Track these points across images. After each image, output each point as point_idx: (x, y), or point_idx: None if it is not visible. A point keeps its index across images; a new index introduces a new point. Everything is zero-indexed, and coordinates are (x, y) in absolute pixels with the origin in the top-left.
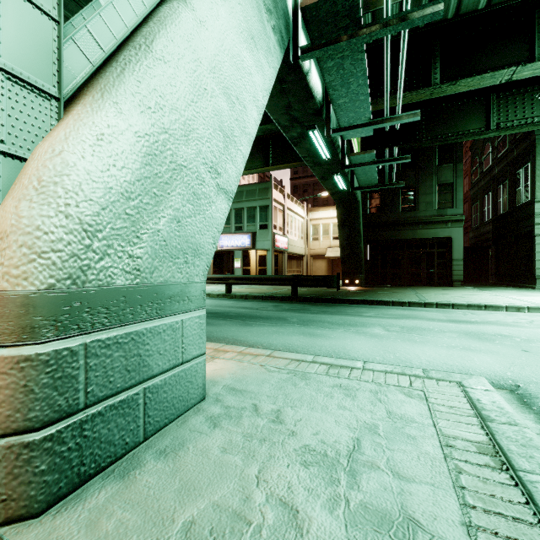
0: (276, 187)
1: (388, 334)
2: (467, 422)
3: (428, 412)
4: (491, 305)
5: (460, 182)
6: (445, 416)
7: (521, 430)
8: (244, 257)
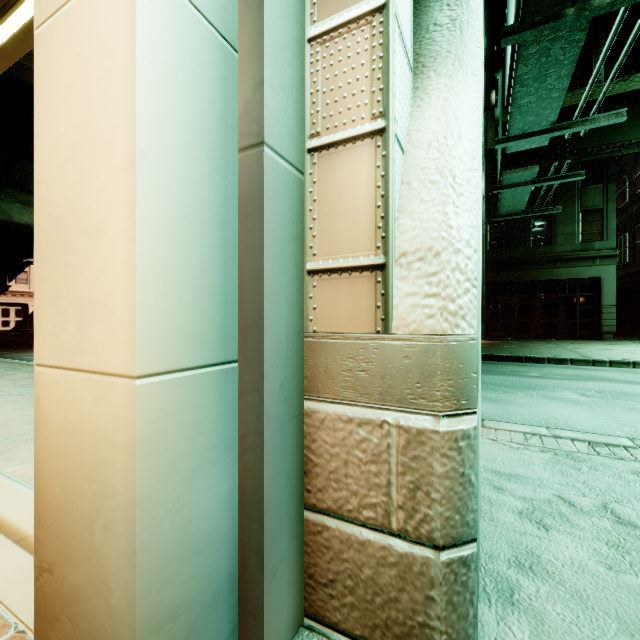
0: None
1: (592, 400)
2: None
3: None
4: None
5: (612, 208)
6: None
7: None
8: None
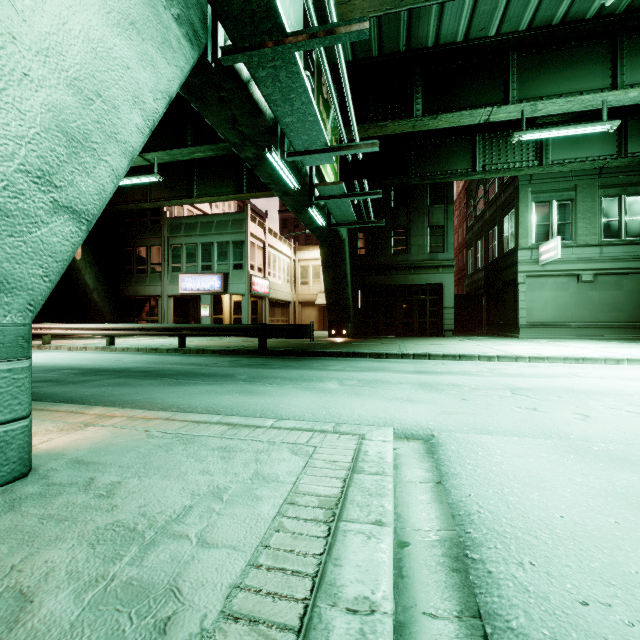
0: (254, 219)
1: (339, 388)
2: (334, 476)
3: (301, 469)
4: (465, 355)
5: (451, 225)
6: (316, 471)
7: (381, 479)
8: (215, 304)
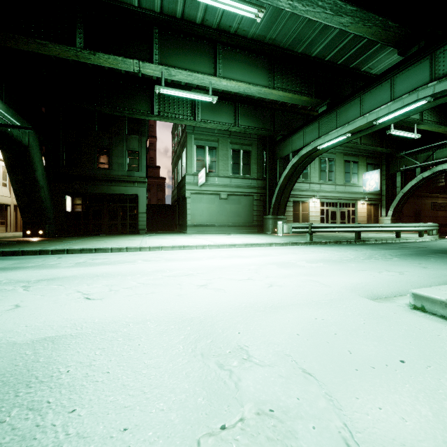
0: None
1: None
2: None
3: None
4: (100, 248)
5: (144, 152)
6: None
7: None
8: None
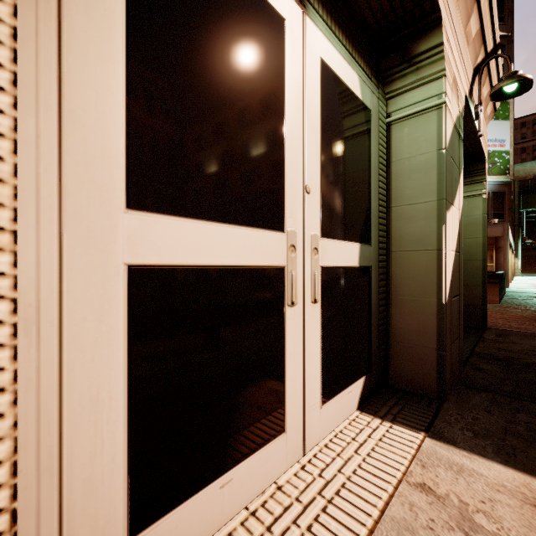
0: None
1: None
2: None
3: None
4: None
5: None
6: None
7: None
8: None
